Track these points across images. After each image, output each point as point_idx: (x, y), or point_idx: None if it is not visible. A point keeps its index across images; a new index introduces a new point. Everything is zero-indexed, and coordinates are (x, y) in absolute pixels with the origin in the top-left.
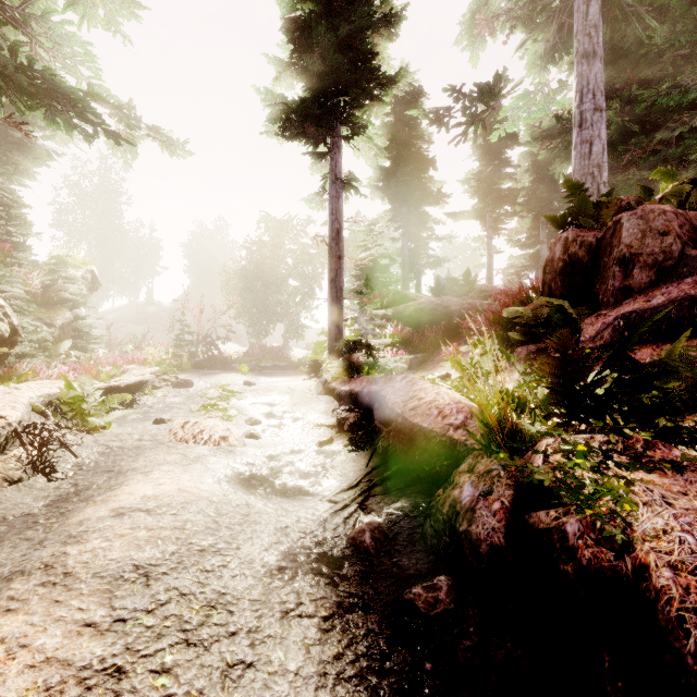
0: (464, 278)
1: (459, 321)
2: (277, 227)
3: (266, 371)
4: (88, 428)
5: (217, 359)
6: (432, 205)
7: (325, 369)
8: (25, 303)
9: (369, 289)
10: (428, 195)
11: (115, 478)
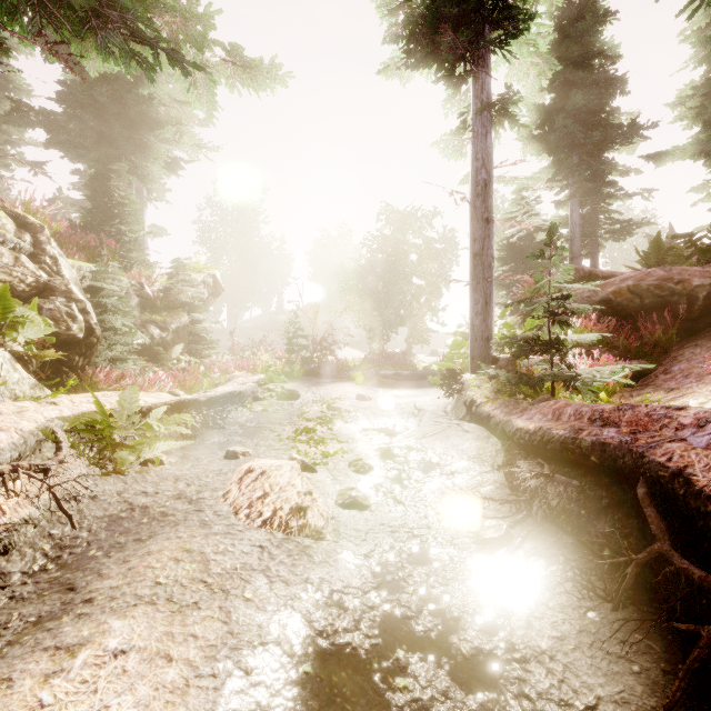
0: (710, 233)
1: (708, 305)
2: (399, 220)
3: (386, 381)
4: (109, 471)
5: (331, 366)
6: (620, 146)
7: (467, 382)
8: (121, 301)
9: (554, 248)
10: (615, 131)
11: (32, 635)
